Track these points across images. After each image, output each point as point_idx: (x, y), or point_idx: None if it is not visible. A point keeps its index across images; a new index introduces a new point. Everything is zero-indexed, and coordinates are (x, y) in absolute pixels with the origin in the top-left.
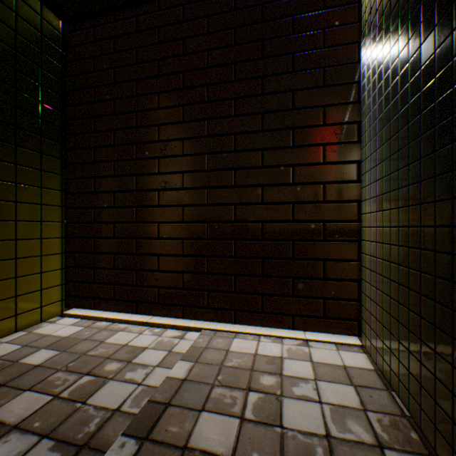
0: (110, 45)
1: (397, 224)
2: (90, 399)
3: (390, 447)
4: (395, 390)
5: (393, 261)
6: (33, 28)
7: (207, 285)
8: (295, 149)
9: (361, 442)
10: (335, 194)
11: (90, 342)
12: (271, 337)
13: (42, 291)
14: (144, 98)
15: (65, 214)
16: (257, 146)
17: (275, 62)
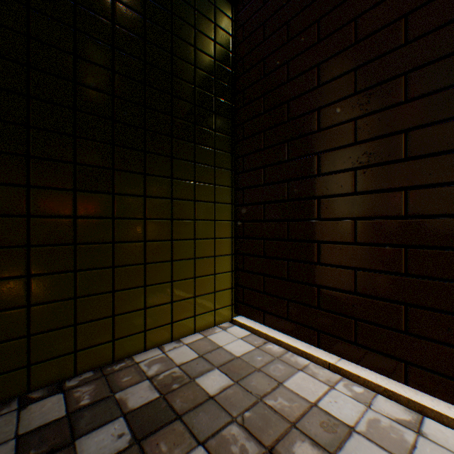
0: None
1: None
2: None
3: None
4: None
5: None
6: (207, 20)
7: None
8: None
9: None
10: None
11: (264, 377)
12: None
13: (214, 293)
14: (329, 40)
15: (234, 212)
16: None
17: None
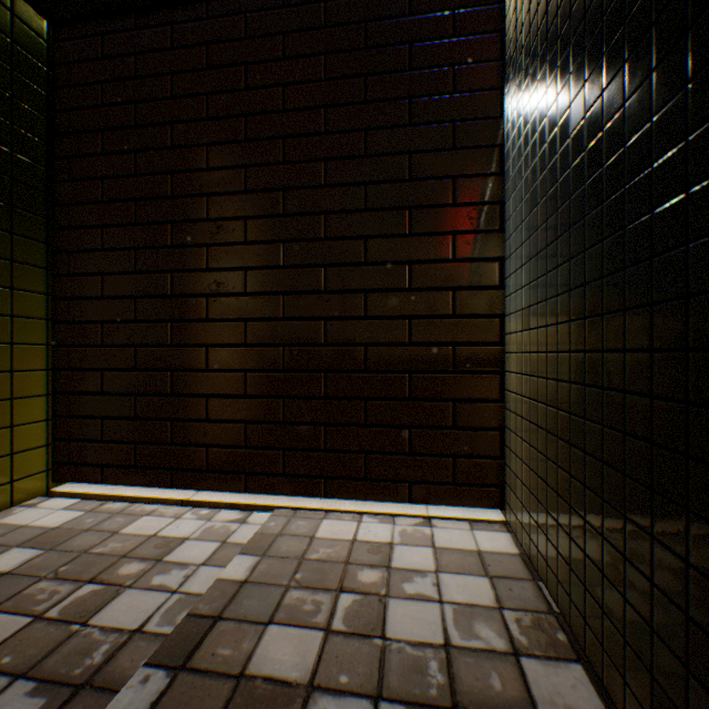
0: (129, 66)
1: (545, 349)
2: (95, 618)
3: (529, 653)
4: (542, 578)
5: (541, 399)
6: None
7: (284, 441)
8: (413, 239)
9: (491, 650)
10: (470, 306)
11: (96, 534)
12: (379, 515)
13: (13, 455)
14: (184, 152)
15: (54, 331)
16: (358, 232)
17: (384, 109)
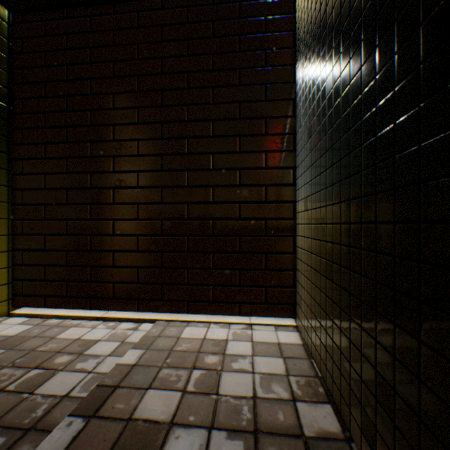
0: (63, 42)
1: (314, 222)
2: (39, 389)
3: (301, 399)
4: (313, 357)
5: (313, 252)
6: None
7: (162, 278)
8: (241, 155)
9: (280, 399)
10: (275, 196)
11: (40, 339)
12: (221, 323)
13: None
14: (98, 97)
15: (13, 210)
16: (208, 150)
17: (224, 75)
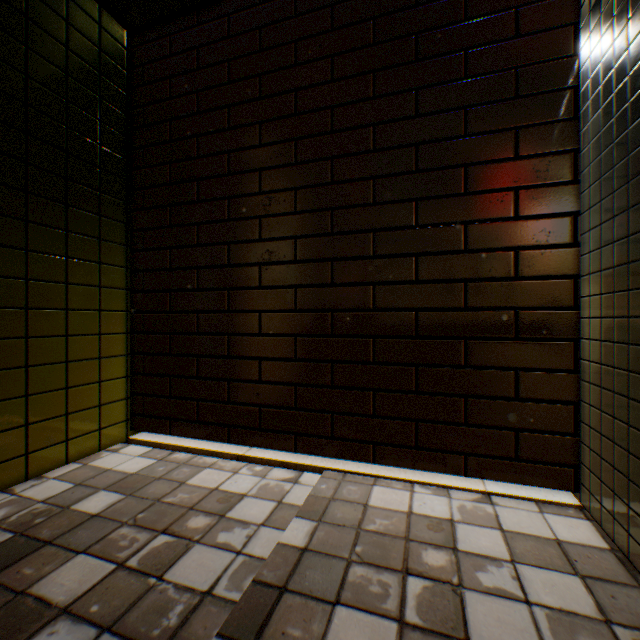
0: (192, 60)
1: None
2: (169, 572)
3: None
4: None
5: None
6: (89, 41)
7: (332, 404)
8: (468, 198)
9: None
10: (536, 266)
11: (166, 483)
12: (431, 486)
13: (101, 407)
14: (239, 132)
15: (131, 300)
16: (408, 195)
17: (436, 65)
